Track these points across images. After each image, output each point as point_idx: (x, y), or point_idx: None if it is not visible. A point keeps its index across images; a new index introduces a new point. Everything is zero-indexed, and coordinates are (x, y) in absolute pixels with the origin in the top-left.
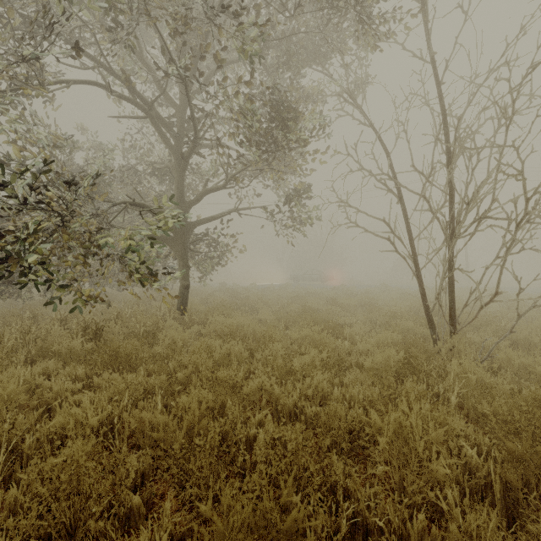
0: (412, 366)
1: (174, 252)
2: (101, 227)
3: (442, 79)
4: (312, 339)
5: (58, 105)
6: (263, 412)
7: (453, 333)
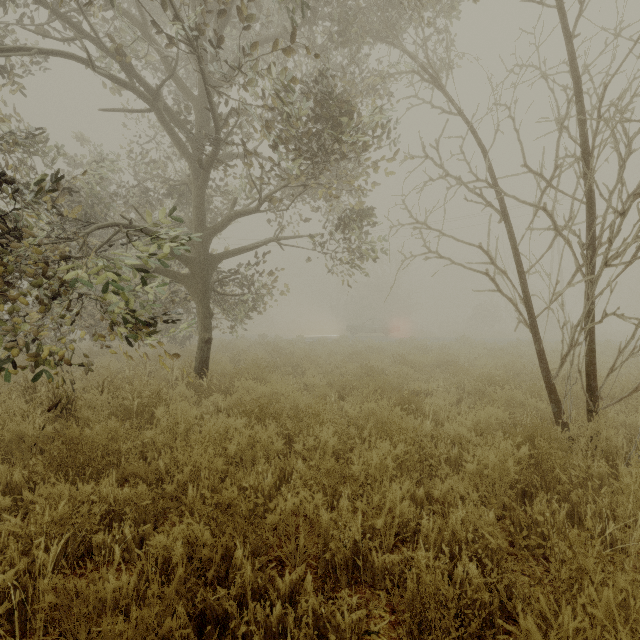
0: (540, 468)
1: (191, 294)
2: (66, 254)
3: (570, 35)
4: (378, 419)
5: (19, 85)
6: (298, 568)
7: (593, 412)
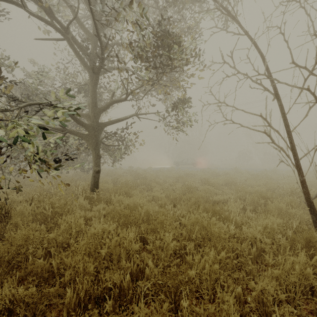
0: None
1: (89, 145)
2: None
3: None
4: (201, 225)
5: None
6: None
7: None
